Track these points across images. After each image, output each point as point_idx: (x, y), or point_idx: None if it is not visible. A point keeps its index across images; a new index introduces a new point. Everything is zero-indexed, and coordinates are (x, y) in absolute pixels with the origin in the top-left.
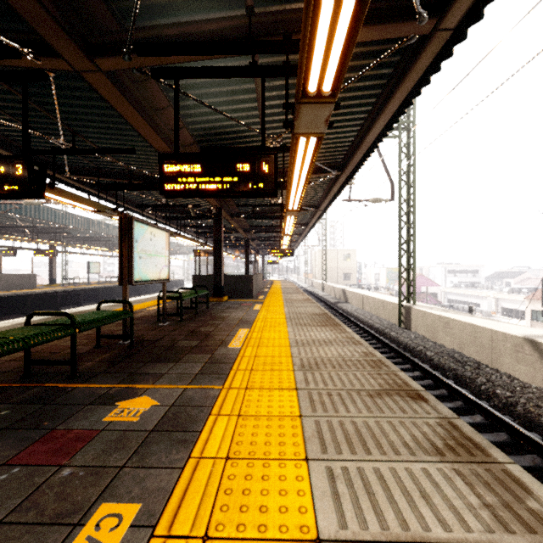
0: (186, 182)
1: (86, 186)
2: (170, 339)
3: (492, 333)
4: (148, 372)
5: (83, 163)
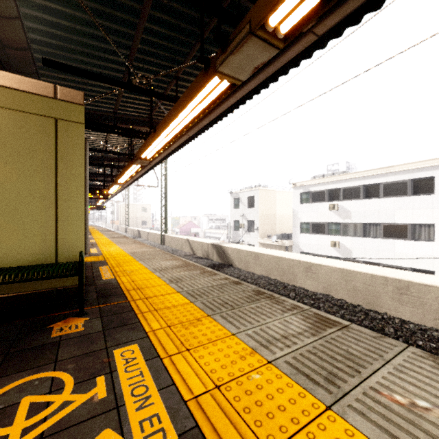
0: None
1: None
2: None
3: (182, 239)
4: None
5: None
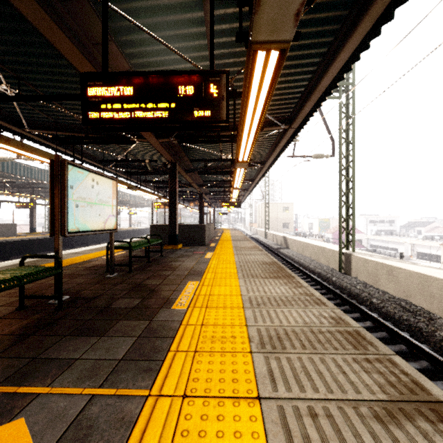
0: (115, 109)
1: (48, 141)
2: (109, 296)
3: None
4: (56, 357)
5: (42, 117)
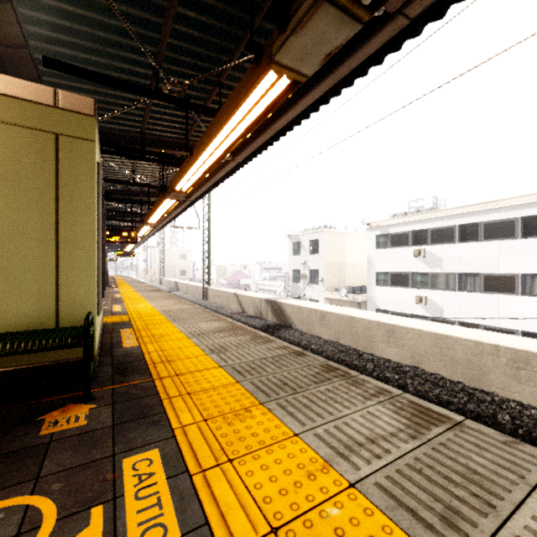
0: None
1: None
2: None
3: (228, 293)
4: None
5: None
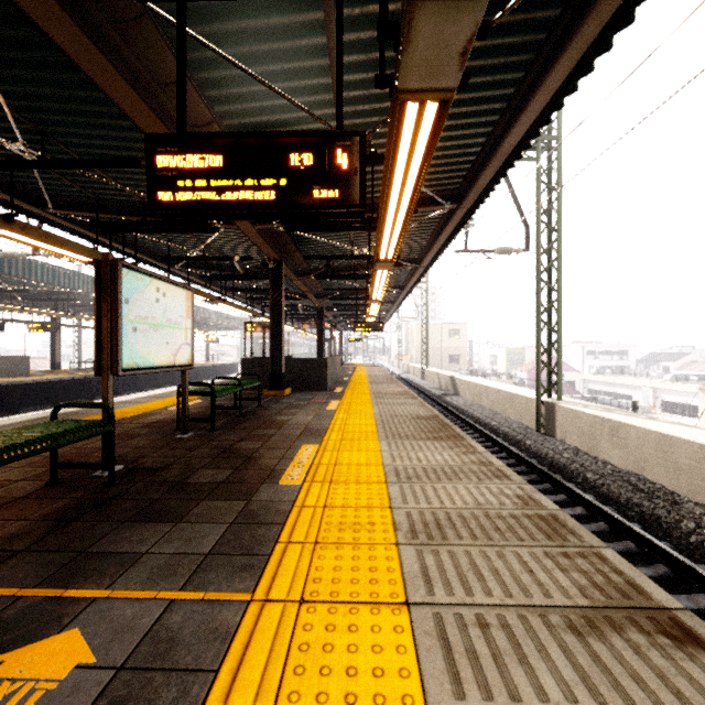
0: (196, 188)
1: (83, 228)
2: (183, 467)
3: (696, 447)
4: (114, 550)
5: (74, 191)
